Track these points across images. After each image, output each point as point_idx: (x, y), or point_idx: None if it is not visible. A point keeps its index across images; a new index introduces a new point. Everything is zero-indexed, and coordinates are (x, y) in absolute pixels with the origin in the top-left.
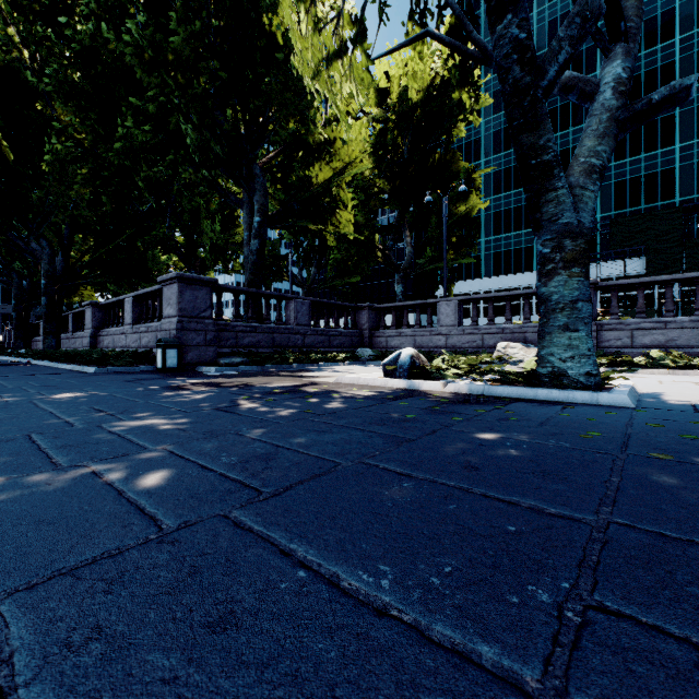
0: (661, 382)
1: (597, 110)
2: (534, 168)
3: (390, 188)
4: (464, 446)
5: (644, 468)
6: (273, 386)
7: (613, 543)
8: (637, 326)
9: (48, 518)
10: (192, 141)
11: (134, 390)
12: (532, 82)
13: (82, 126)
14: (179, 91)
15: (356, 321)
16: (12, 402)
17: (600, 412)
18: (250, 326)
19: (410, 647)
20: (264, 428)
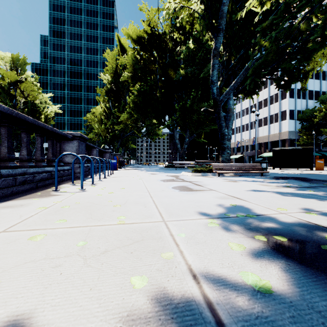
0: None
1: (33, 153)
2: None
3: None
4: None
5: None
6: None
7: None
8: None
9: None
10: None
11: None
12: None
13: None
14: None
15: None
16: None
17: None
18: None
19: None
20: None
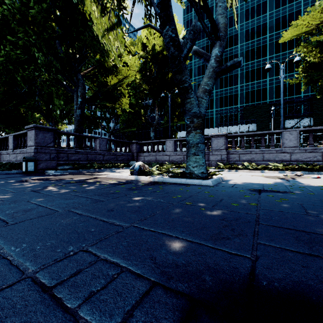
0: (240, 175)
1: (209, 67)
2: (181, 89)
3: (148, 88)
4: (121, 202)
5: (176, 207)
6: (74, 179)
7: (121, 232)
8: (241, 152)
9: None
10: (42, 61)
11: None
12: (178, 54)
13: None
14: (36, 35)
15: (130, 149)
16: None
17: (196, 188)
18: (75, 150)
19: (1, 266)
20: (44, 198)
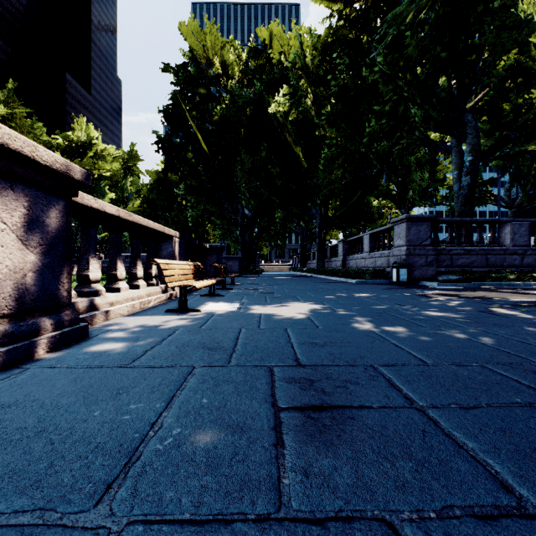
0: None
1: None
2: None
3: None
4: None
5: None
6: (510, 300)
7: None
8: None
9: (459, 345)
10: (418, 119)
11: (399, 295)
12: None
13: (340, 135)
14: (406, 86)
15: None
16: (346, 296)
17: None
18: (463, 249)
19: None
20: None
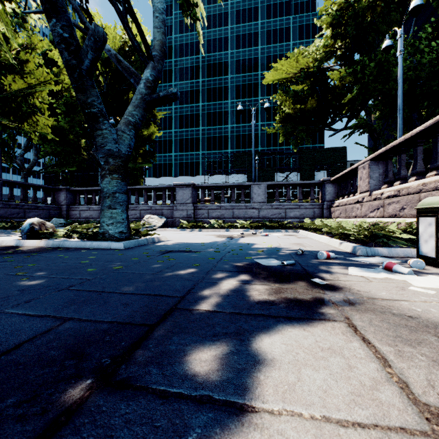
0: (193, 235)
1: (137, 92)
2: (88, 115)
3: None
4: None
5: None
6: None
7: None
8: (210, 207)
9: None
10: None
11: None
12: (78, 64)
13: None
14: None
15: (56, 199)
16: None
17: (91, 252)
18: None
19: None
20: None
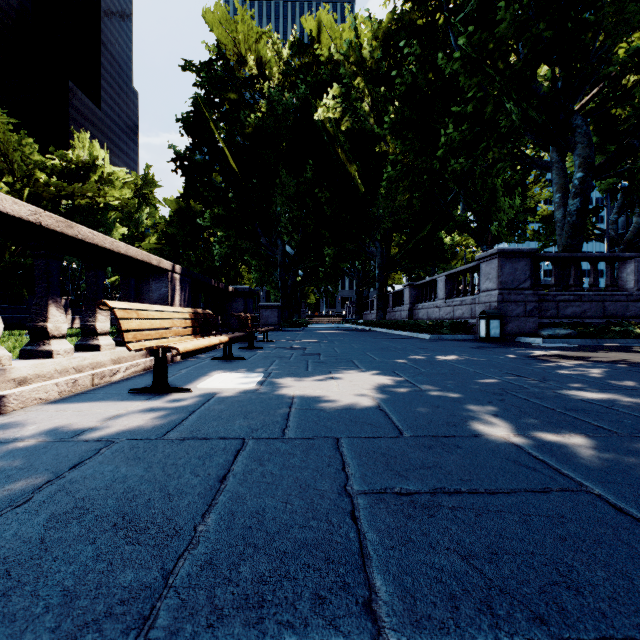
0: None
1: None
2: None
3: None
4: None
5: None
6: None
7: None
8: None
9: None
10: (516, 118)
11: (502, 357)
12: None
13: (407, 149)
14: (498, 77)
15: None
16: (427, 359)
17: None
18: (572, 294)
19: None
20: None
